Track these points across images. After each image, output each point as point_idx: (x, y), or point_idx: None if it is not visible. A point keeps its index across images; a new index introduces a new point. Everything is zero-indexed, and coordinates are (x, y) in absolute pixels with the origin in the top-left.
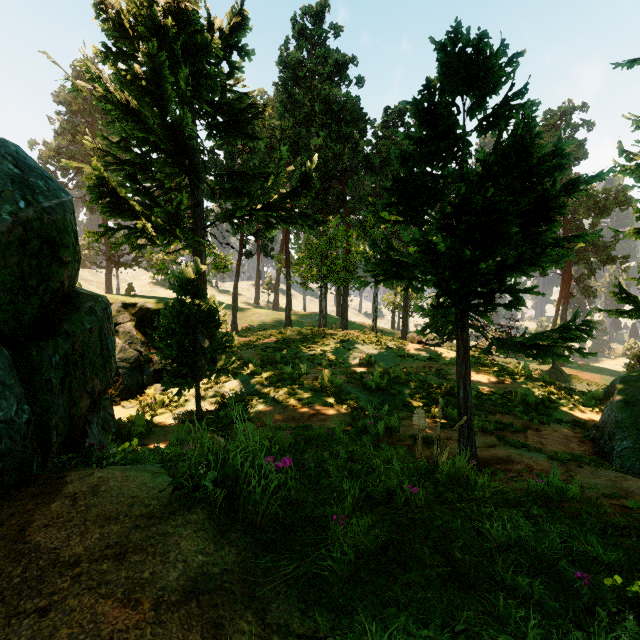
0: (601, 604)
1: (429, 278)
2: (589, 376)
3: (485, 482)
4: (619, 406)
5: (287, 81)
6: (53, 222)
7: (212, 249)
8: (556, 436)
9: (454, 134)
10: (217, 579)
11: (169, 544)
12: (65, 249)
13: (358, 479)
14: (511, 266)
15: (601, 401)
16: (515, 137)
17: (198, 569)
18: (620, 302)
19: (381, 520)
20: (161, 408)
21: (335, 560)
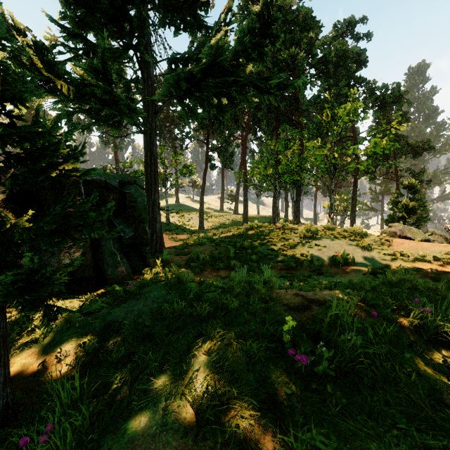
0: None
1: None
2: None
3: None
4: None
5: (244, 8)
6: None
7: (179, 156)
8: None
9: None
10: None
11: None
12: None
13: None
14: None
15: None
16: None
17: None
18: None
19: None
20: None
21: None
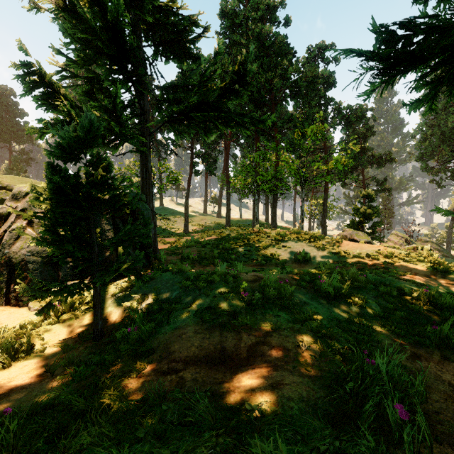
0: None
1: None
2: None
3: None
4: None
5: (226, 29)
6: None
7: (166, 165)
8: None
9: None
10: None
11: None
12: None
13: None
14: None
15: None
16: None
17: None
18: None
19: None
20: (67, 312)
21: None
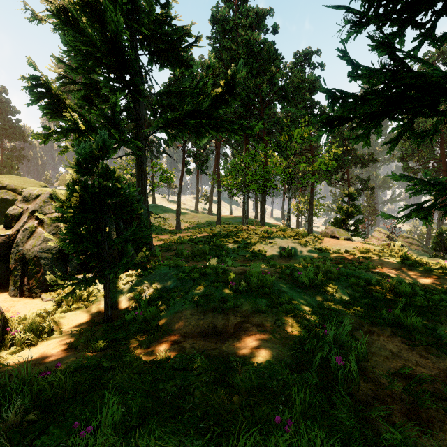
0: None
1: None
2: None
3: None
4: None
5: (217, 34)
6: None
7: (159, 165)
8: None
9: None
10: None
11: None
12: None
13: None
14: None
15: None
16: None
17: None
18: None
19: None
20: (77, 302)
21: None
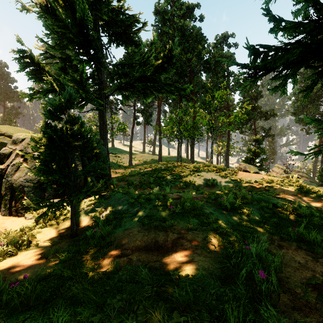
0: None
1: None
2: None
3: None
4: None
5: (159, 22)
6: None
7: (116, 118)
8: None
9: None
10: None
11: None
12: None
13: None
14: None
15: None
16: None
17: None
18: None
19: None
20: (52, 220)
21: None
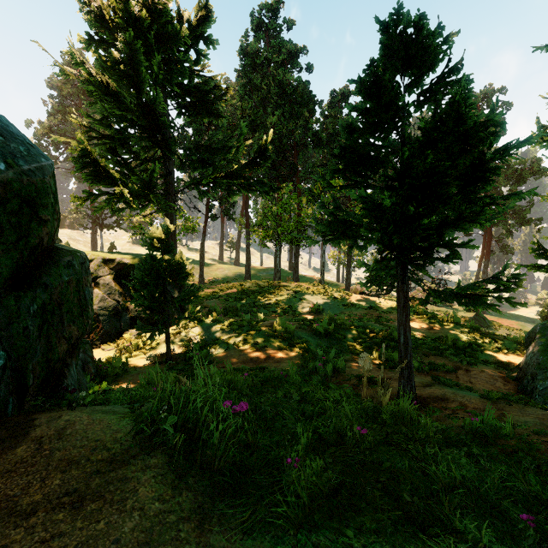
0: (546, 546)
1: (374, 235)
2: (508, 322)
3: (427, 421)
4: (540, 350)
5: (247, 68)
6: (32, 184)
7: (182, 213)
8: (483, 376)
9: (396, 106)
10: (173, 528)
11: (127, 491)
12: (44, 208)
13: (310, 420)
14: (449, 224)
15: (521, 345)
16: (452, 107)
17: (154, 518)
18: (538, 258)
19: (333, 461)
20: (136, 350)
21: (290, 504)
